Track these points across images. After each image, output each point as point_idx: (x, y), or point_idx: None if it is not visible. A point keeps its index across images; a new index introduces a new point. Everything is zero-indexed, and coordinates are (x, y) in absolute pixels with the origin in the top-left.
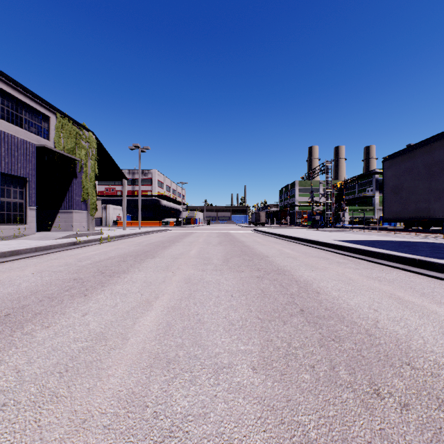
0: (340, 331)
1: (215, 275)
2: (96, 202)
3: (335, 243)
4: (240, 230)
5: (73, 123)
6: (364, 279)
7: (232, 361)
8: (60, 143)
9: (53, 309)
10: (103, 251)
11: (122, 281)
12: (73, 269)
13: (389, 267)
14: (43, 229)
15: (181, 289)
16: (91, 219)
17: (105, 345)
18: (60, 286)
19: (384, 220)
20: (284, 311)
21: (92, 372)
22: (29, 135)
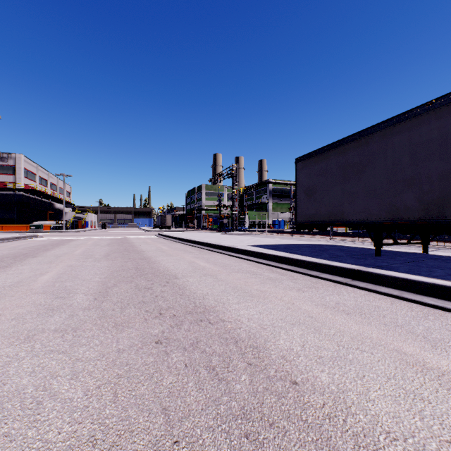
0: None
1: (50, 356)
2: None
3: (255, 251)
4: (142, 235)
5: None
6: (328, 314)
7: None
8: None
9: None
10: None
11: None
12: None
13: (329, 281)
14: None
15: None
16: None
17: None
18: None
19: (298, 223)
20: None
21: None
22: None
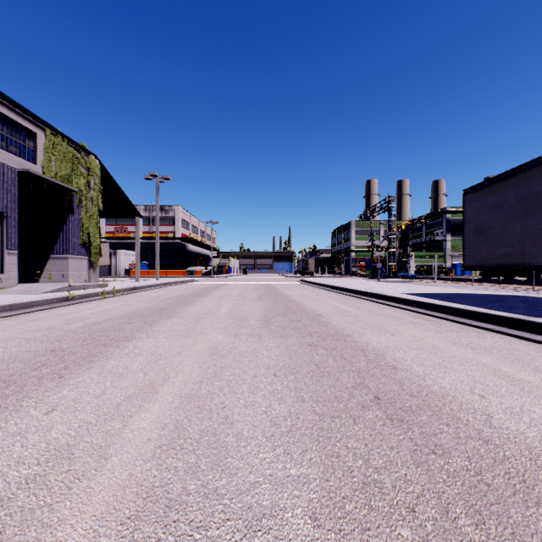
0: (440, 434)
1: (252, 343)
2: (102, 246)
3: (405, 298)
4: (284, 281)
5: (68, 142)
6: (452, 347)
7: (276, 502)
8: (51, 168)
9: (3, 402)
10: (103, 309)
11: (120, 353)
12: (55, 335)
13: (479, 329)
14: (28, 280)
15: (203, 365)
16: (93, 267)
17: (66, 471)
18: (28, 361)
19: (465, 268)
20: (352, 399)
21: (28, 536)
22: (7, 156)
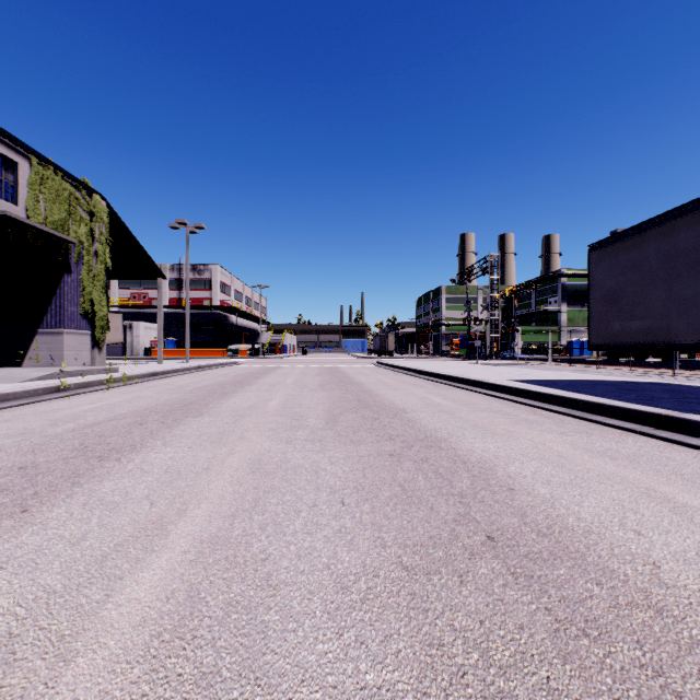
0: (589, 600)
1: (310, 452)
2: (113, 317)
3: (515, 386)
4: (355, 364)
5: (63, 176)
6: (585, 456)
7: None
8: (38, 210)
9: None
10: (108, 403)
11: (121, 470)
12: (30, 443)
13: (616, 429)
14: (7, 363)
15: (239, 488)
16: (98, 345)
17: None
18: None
19: (591, 347)
20: (455, 541)
21: None
22: None
